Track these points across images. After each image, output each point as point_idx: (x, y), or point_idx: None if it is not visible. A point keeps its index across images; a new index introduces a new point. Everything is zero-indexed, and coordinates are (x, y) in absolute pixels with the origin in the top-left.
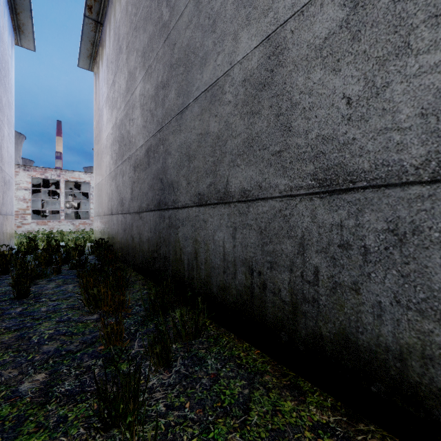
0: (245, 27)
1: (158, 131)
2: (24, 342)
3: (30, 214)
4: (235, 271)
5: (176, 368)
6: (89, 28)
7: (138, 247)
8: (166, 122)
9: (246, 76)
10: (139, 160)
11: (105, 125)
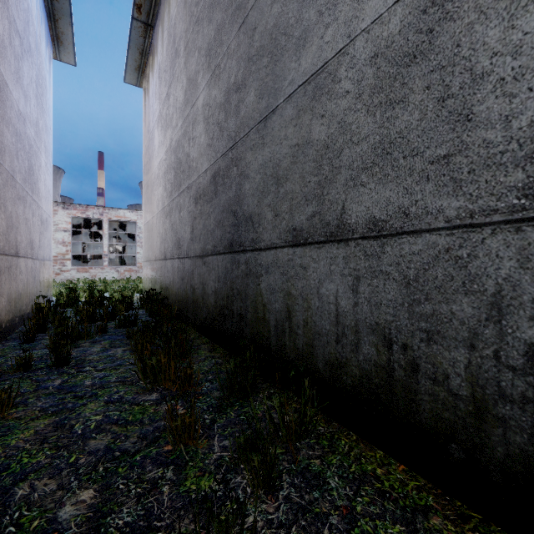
0: None
1: (230, 148)
2: (64, 433)
3: (70, 260)
4: (357, 340)
5: (284, 493)
6: (138, 33)
7: (201, 301)
8: (241, 136)
9: (378, 49)
10: (202, 189)
11: (156, 149)
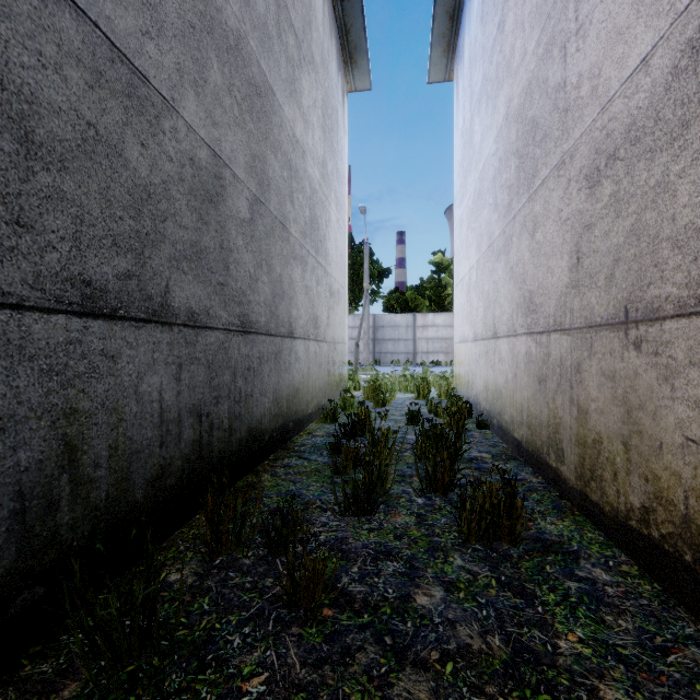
0: (194, 90)
1: None
2: None
3: None
4: (181, 430)
5: None
6: None
7: None
8: None
9: (195, 159)
10: None
11: None
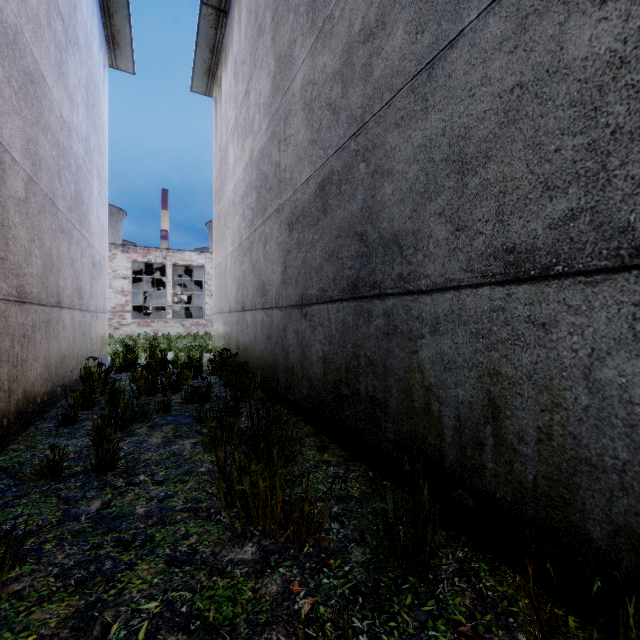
0: None
1: (352, 136)
2: None
3: (130, 312)
4: None
5: None
6: (208, 23)
7: (299, 370)
8: (376, 110)
9: None
10: (301, 208)
11: (231, 169)
